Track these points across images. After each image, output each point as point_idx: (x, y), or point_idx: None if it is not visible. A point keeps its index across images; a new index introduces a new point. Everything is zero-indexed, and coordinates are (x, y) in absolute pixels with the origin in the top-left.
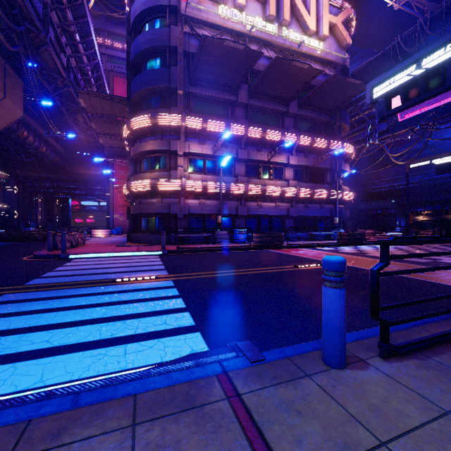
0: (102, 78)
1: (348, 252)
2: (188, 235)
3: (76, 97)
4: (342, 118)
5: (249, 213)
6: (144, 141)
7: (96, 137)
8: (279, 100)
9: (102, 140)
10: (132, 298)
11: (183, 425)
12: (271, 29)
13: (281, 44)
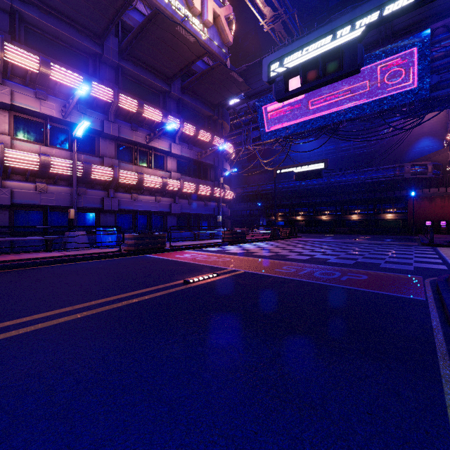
0: None
1: (236, 252)
2: (8, 239)
3: None
4: (224, 116)
5: (121, 208)
6: None
7: None
8: (160, 74)
9: None
10: None
11: None
12: None
13: (162, 7)
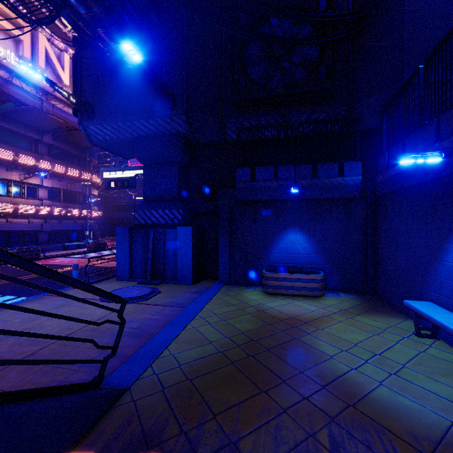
0: None
1: None
2: None
3: None
4: (92, 154)
5: None
6: None
7: None
8: (33, 129)
9: None
10: None
11: (43, 299)
12: None
13: (36, 83)
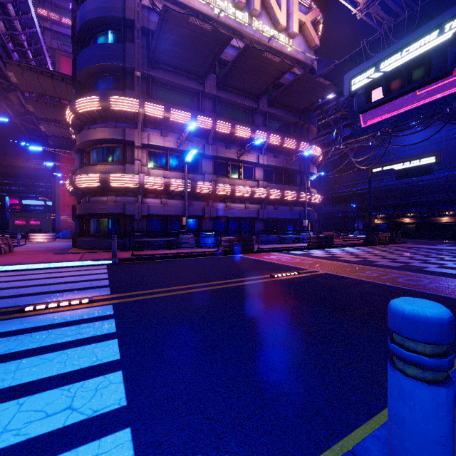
0: (43, 53)
1: (321, 256)
2: (147, 240)
3: (5, 70)
4: (310, 120)
5: (217, 215)
6: (93, 128)
7: (37, 124)
8: (249, 95)
9: (44, 127)
10: (34, 345)
11: None
12: (241, 18)
13: (251, 35)
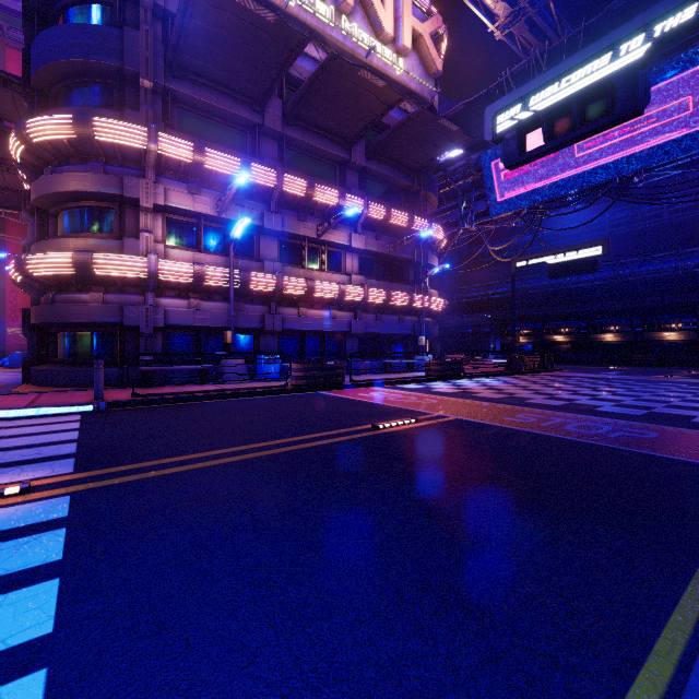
0: None
1: (447, 392)
2: (163, 368)
3: None
4: (429, 184)
5: (285, 328)
6: (62, 173)
7: None
8: (336, 138)
9: None
10: None
11: None
12: (323, 13)
13: (340, 42)
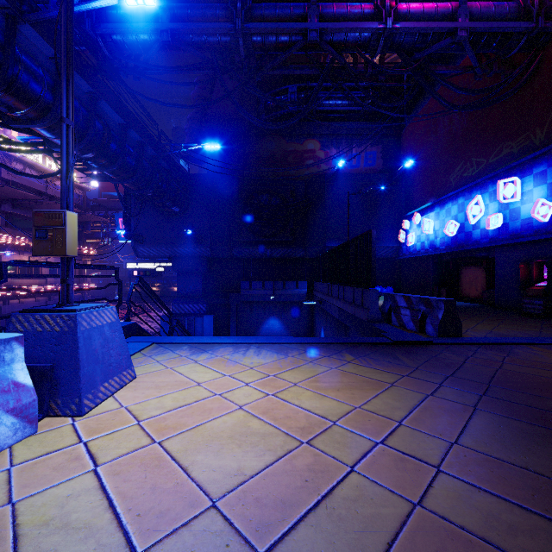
0: None
1: None
2: None
3: None
4: (88, 226)
5: (12, 311)
6: None
7: None
8: None
9: None
10: None
11: None
12: (37, 158)
13: (45, 169)
